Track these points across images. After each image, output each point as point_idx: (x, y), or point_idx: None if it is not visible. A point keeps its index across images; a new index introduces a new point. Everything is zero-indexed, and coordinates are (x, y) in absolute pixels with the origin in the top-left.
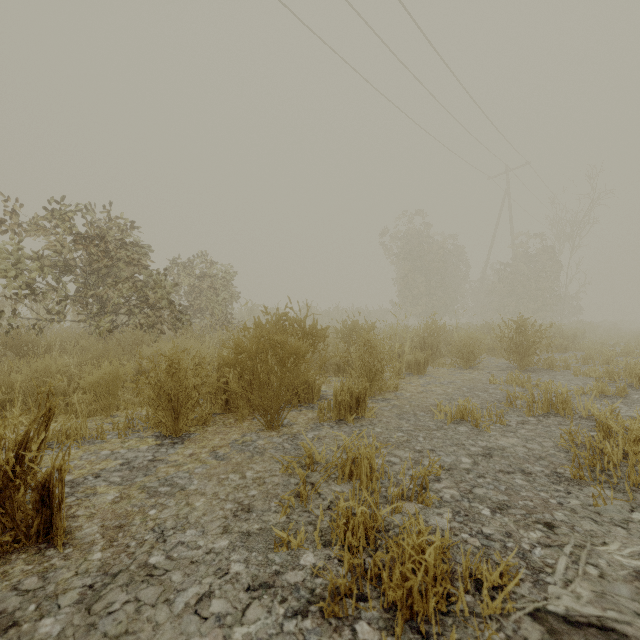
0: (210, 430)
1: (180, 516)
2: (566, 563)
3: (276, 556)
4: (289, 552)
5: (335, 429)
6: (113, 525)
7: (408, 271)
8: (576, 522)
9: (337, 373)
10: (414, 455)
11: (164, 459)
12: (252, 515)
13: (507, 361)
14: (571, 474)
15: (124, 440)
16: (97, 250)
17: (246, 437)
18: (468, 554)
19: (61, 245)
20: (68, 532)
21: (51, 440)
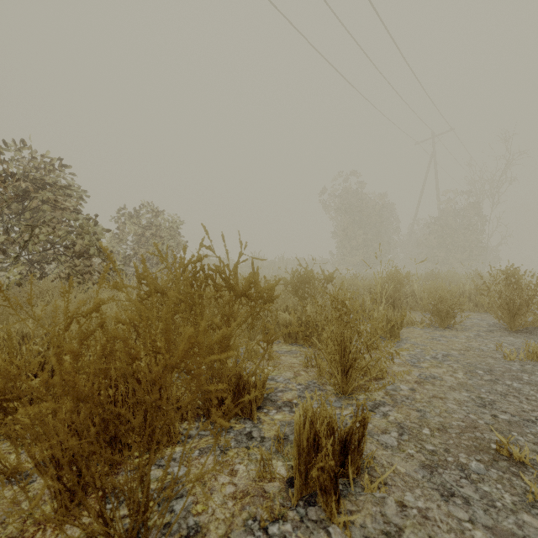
0: None
1: None
2: None
3: None
4: None
5: None
6: None
7: (347, 224)
8: None
9: (287, 338)
10: None
11: None
12: None
13: (478, 316)
14: None
15: None
16: (4, 187)
17: None
18: None
19: None
20: None
21: None
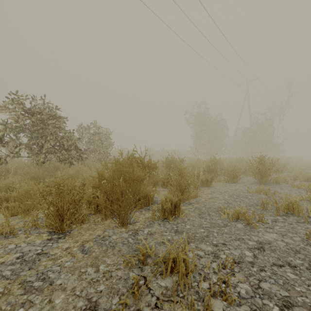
0: (84, 227)
1: None
2: None
3: None
4: None
5: (161, 226)
6: None
7: (198, 131)
8: None
9: (163, 186)
10: (213, 249)
11: (48, 253)
12: None
13: (253, 178)
14: None
15: (28, 235)
16: (35, 119)
17: (105, 233)
18: None
19: (17, 117)
20: None
21: None
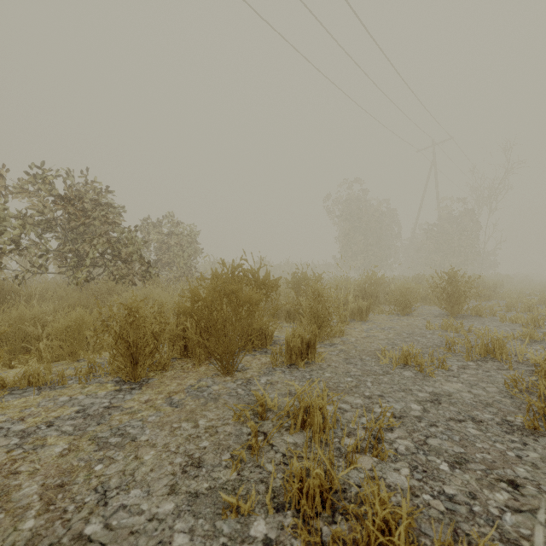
0: (168, 375)
1: (126, 472)
2: (544, 535)
3: (224, 524)
4: (239, 519)
5: (287, 374)
6: (54, 484)
7: (348, 230)
8: (541, 480)
9: (288, 319)
10: (364, 401)
11: (120, 406)
12: (202, 471)
13: (438, 308)
14: (525, 424)
15: (84, 385)
16: (74, 210)
17: (202, 382)
18: (440, 532)
19: (43, 205)
20: (5, 493)
21: (14, 385)
